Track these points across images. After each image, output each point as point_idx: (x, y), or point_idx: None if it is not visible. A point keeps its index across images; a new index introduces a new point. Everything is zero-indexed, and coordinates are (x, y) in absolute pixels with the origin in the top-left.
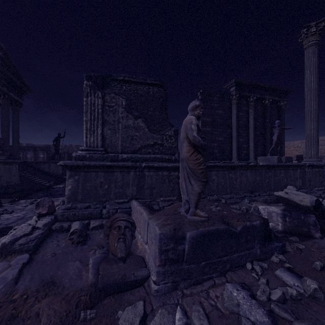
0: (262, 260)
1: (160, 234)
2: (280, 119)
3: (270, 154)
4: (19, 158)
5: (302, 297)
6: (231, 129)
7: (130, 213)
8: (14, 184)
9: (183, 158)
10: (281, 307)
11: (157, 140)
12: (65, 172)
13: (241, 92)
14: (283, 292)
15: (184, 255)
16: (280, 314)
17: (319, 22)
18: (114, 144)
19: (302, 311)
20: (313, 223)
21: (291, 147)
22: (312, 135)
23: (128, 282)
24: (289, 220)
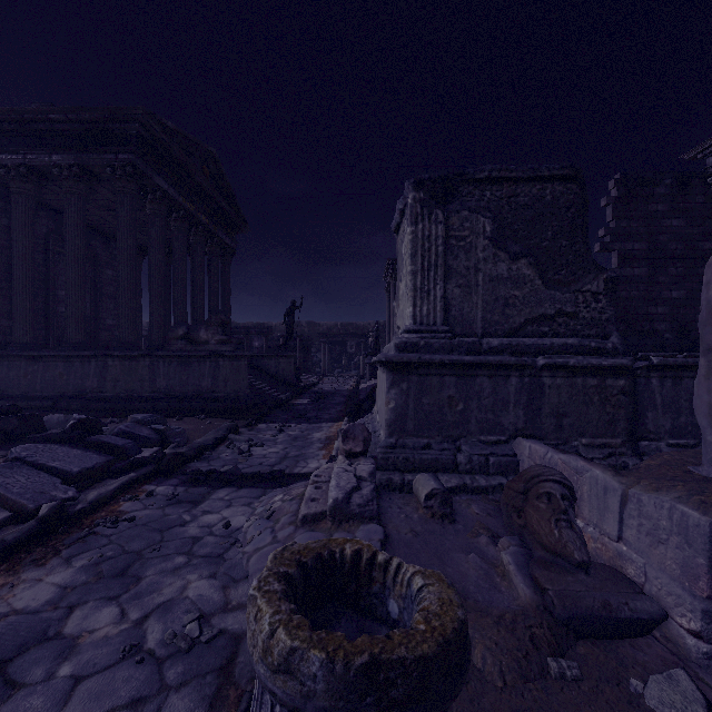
0: None
1: (711, 525)
2: None
3: None
4: None
5: None
6: None
7: (516, 467)
8: (244, 394)
9: None
10: None
11: (564, 305)
12: (299, 376)
13: None
14: None
15: None
16: None
17: None
18: (467, 318)
19: None
20: None
21: None
22: None
23: (620, 620)
24: None
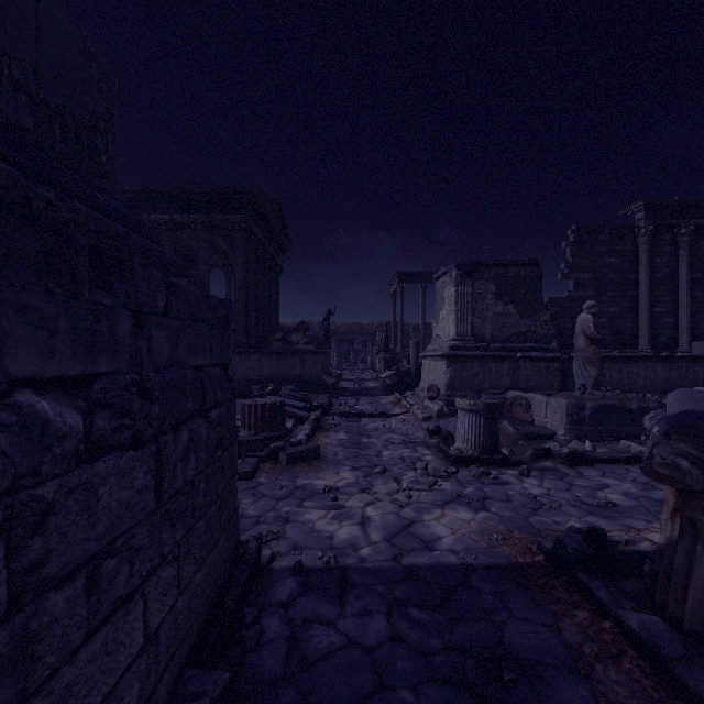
0: None
1: (567, 402)
2: None
3: None
4: None
5: None
6: (636, 290)
7: None
8: (320, 378)
9: (578, 349)
10: None
11: (530, 327)
12: None
13: (660, 219)
14: None
15: (585, 419)
16: None
17: None
18: (483, 334)
19: None
20: None
21: None
22: None
23: (542, 434)
24: None
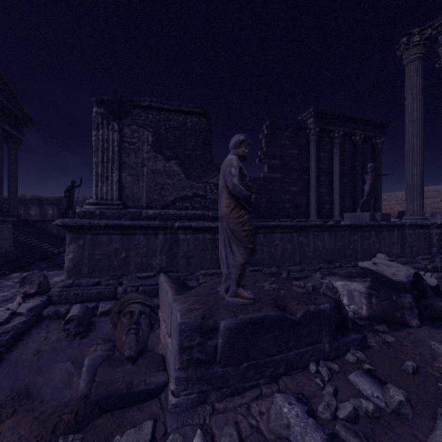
0: (332, 359)
1: (180, 324)
2: (375, 162)
3: (363, 210)
4: (17, 215)
5: (383, 413)
6: (308, 175)
7: (156, 292)
8: (6, 250)
9: (222, 215)
10: (350, 429)
11: (198, 190)
12: None
13: (323, 124)
14: (354, 406)
15: (217, 354)
16: (347, 439)
17: (424, 28)
18: (136, 196)
19: (379, 434)
20: (408, 305)
21: (392, 199)
22: (414, 184)
23: (135, 393)
24: (376, 301)
